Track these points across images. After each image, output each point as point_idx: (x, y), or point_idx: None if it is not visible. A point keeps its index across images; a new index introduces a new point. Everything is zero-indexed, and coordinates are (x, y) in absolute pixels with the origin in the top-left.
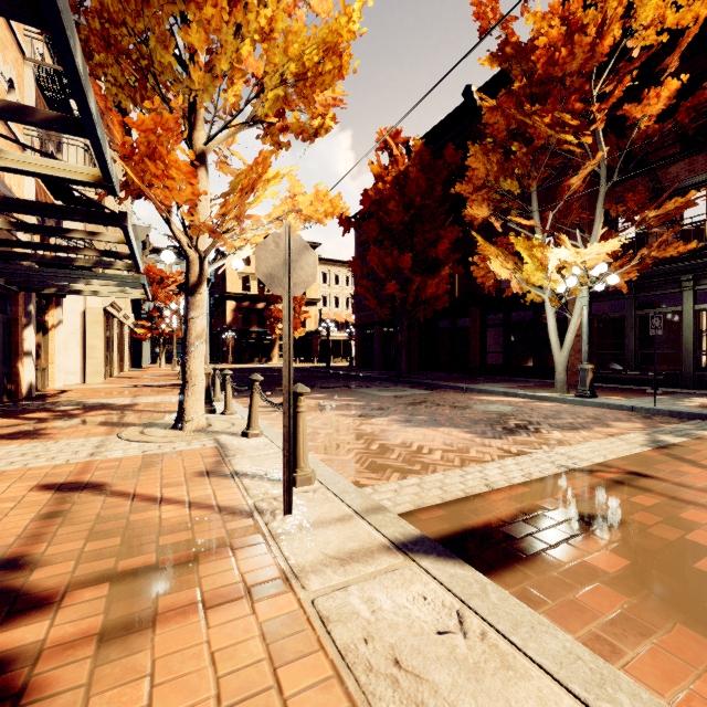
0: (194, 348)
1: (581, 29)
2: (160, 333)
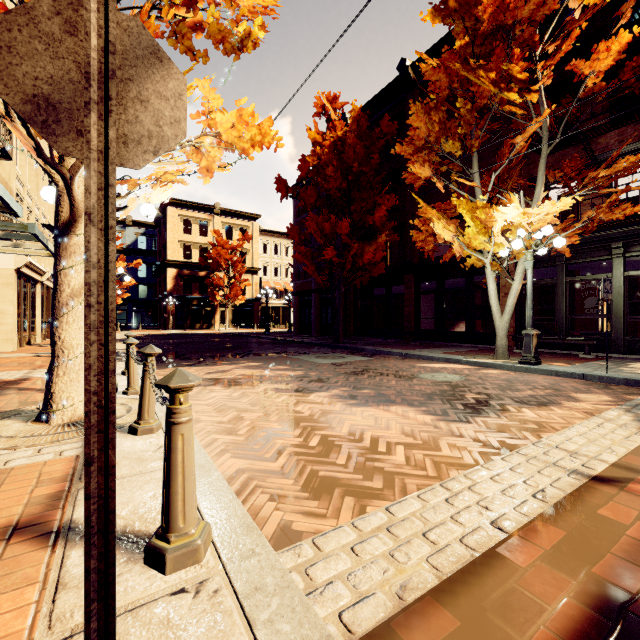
0: (68, 310)
1: None
2: None
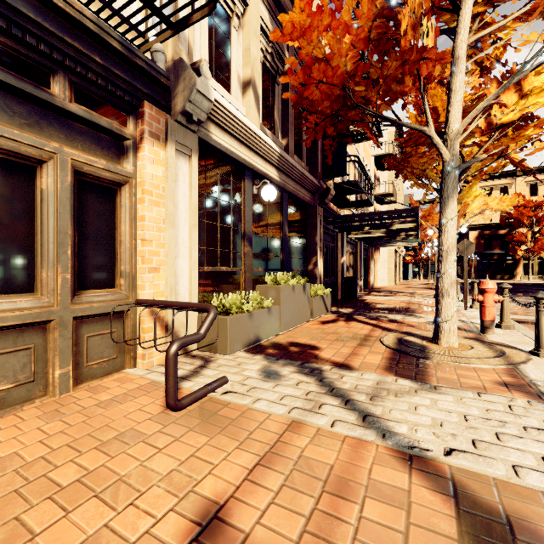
0: None
1: None
2: (420, 259)
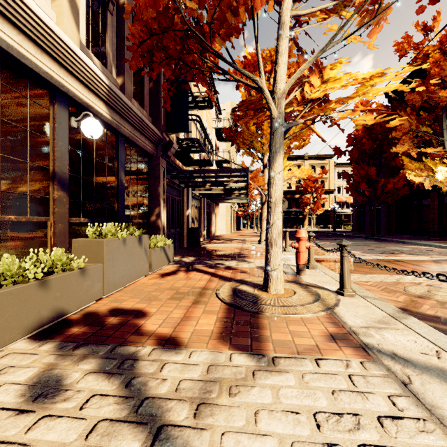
0: (264, 221)
1: None
2: (248, 213)
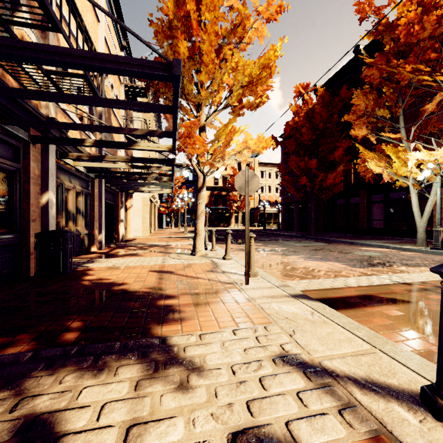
0: (200, 217)
1: (434, 5)
2: (172, 210)
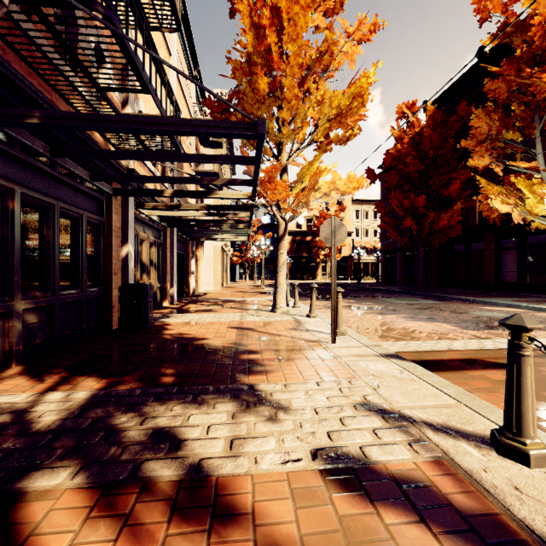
0: (281, 269)
1: None
2: (246, 259)
